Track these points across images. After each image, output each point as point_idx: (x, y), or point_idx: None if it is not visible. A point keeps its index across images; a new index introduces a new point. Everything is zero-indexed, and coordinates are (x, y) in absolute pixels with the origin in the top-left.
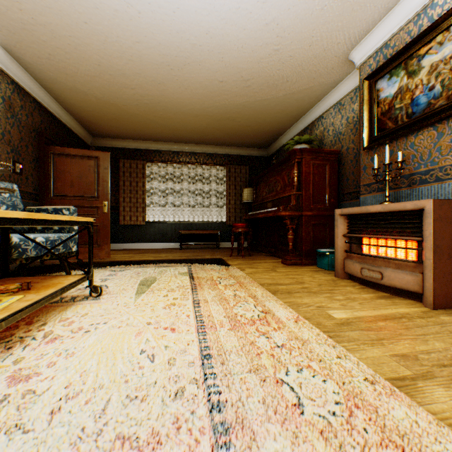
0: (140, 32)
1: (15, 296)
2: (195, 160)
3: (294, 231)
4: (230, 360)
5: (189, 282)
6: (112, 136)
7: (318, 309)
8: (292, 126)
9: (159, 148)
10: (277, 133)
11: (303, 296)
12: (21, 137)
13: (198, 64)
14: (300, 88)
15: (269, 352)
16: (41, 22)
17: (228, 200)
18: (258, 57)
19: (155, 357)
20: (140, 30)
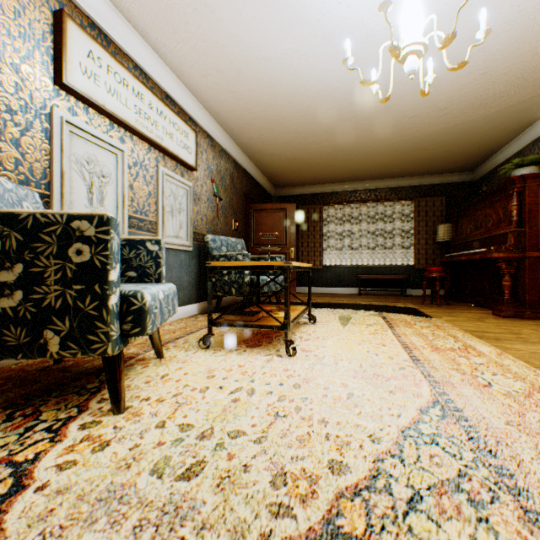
0: (334, 101)
1: (282, 312)
2: (374, 197)
3: (512, 276)
4: (434, 364)
5: (383, 321)
6: (292, 185)
7: (530, 354)
8: (511, 140)
9: (335, 190)
10: (489, 152)
11: (514, 343)
12: (237, 201)
13: (387, 109)
14: (522, 99)
15: (467, 366)
16: (260, 116)
17: (416, 240)
18: (458, 86)
19: (377, 355)
20: (335, 99)
